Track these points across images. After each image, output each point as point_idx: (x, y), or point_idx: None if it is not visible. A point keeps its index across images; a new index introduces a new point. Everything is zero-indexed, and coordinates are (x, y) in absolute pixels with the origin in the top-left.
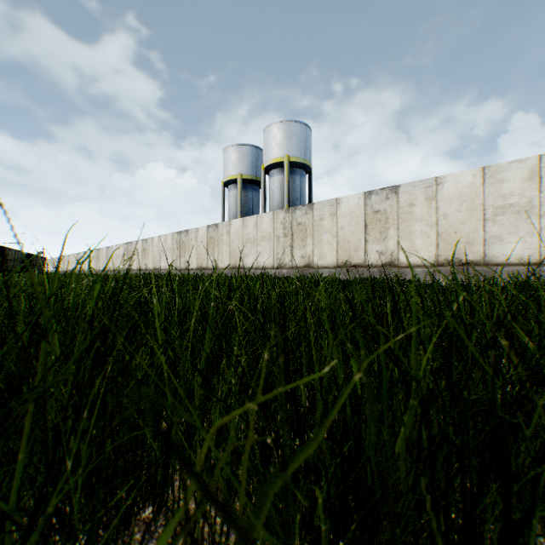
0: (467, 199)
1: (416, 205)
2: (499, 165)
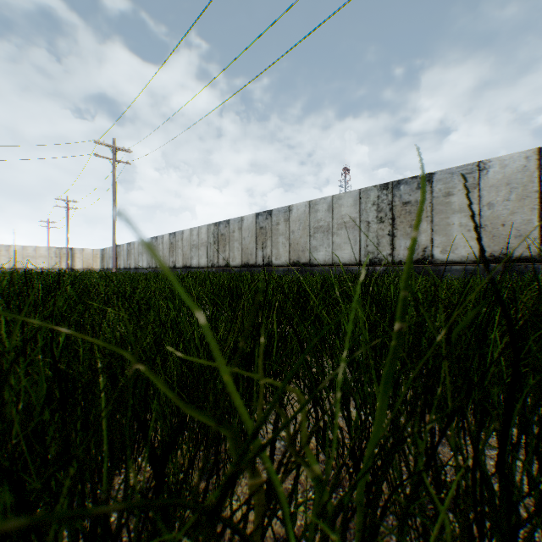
0: (20, 252)
1: (4, 251)
2: (28, 246)
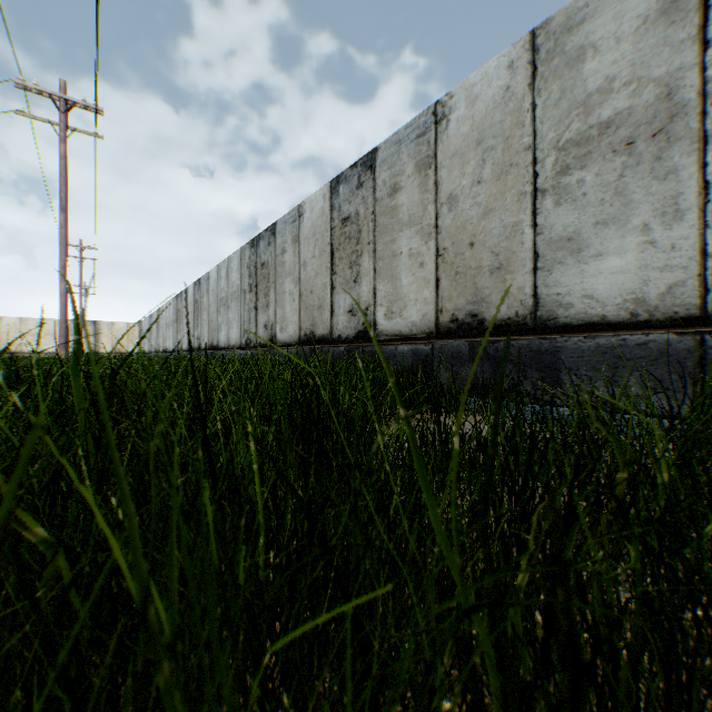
0: (16, 328)
1: None
2: (29, 318)
